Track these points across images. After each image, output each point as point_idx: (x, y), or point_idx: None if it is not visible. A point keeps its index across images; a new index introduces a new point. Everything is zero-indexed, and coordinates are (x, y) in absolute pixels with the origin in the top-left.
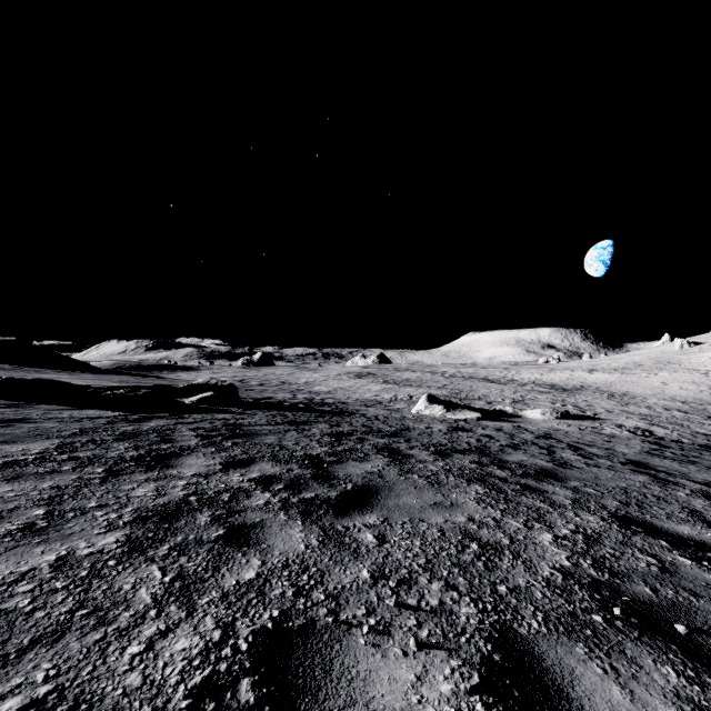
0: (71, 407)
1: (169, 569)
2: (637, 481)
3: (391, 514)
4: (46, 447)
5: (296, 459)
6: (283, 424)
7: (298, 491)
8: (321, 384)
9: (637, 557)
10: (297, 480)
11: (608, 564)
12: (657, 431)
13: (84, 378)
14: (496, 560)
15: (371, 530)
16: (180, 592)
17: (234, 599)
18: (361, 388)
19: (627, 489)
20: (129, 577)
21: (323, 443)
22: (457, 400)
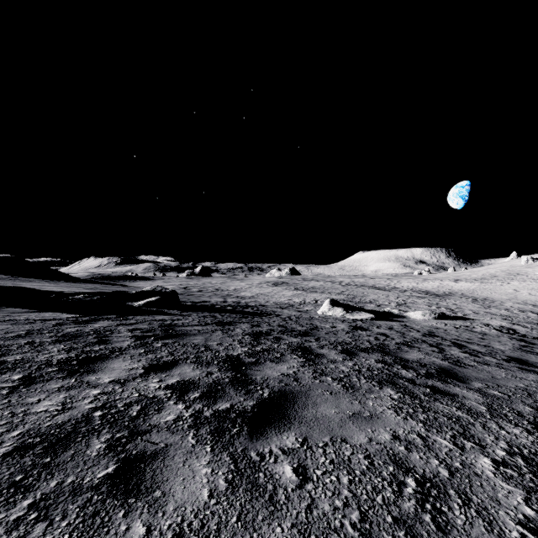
0: (34, 310)
1: None
2: (530, 380)
3: (310, 432)
4: None
5: (217, 360)
6: (212, 325)
7: (213, 401)
8: (246, 291)
9: None
10: (214, 386)
11: None
12: (519, 329)
13: (62, 285)
14: (444, 509)
15: (289, 458)
16: None
17: None
18: (277, 293)
19: (527, 390)
20: None
21: (244, 343)
22: (352, 303)
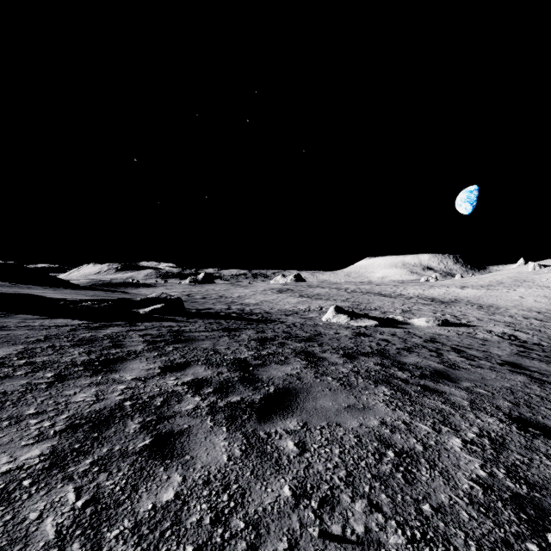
0: (45, 316)
1: (85, 489)
2: (517, 381)
3: (310, 418)
4: (9, 352)
5: (226, 362)
6: (218, 331)
7: (225, 394)
8: (250, 298)
9: (545, 464)
10: (225, 383)
11: (522, 474)
12: (520, 336)
13: (64, 293)
14: (414, 470)
15: (292, 436)
16: (89, 522)
17: (147, 530)
18: (282, 301)
19: (512, 389)
20: (39, 501)
21: (250, 348)
22: (357, 310)
